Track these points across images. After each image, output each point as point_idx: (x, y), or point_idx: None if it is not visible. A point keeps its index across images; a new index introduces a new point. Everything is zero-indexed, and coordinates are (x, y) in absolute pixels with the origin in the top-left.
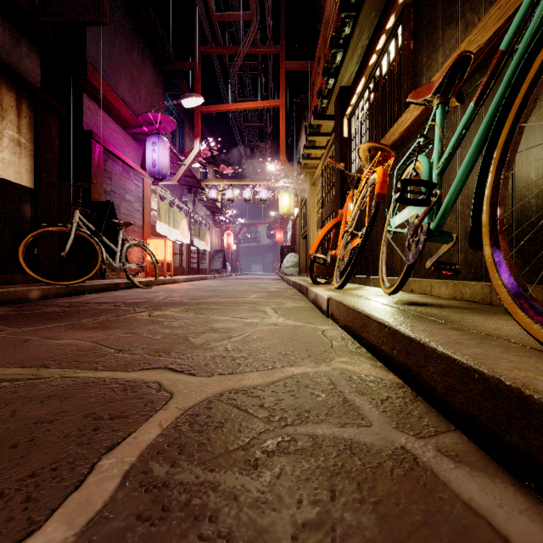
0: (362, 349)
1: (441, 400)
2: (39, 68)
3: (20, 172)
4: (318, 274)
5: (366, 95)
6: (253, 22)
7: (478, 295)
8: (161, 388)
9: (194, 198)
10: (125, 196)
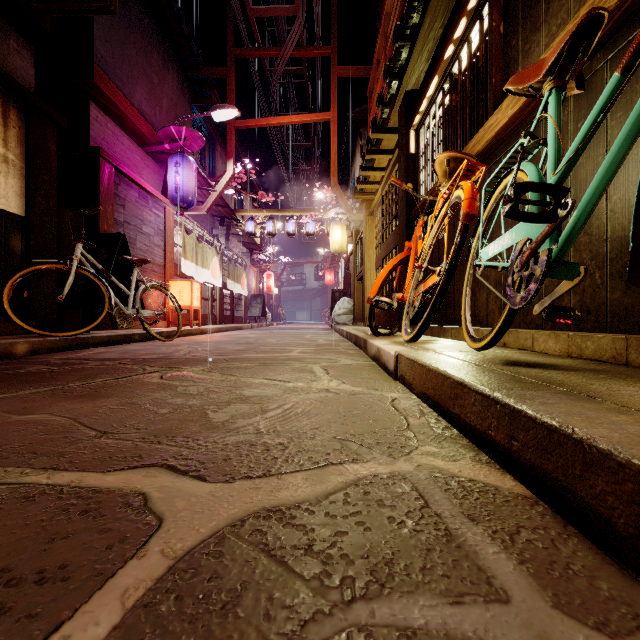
0: (453, 430)
1: (627, 546)
2: (33, 68)
3: (7, 196)
4: (377, 323)
5: (440, 99)
6: (298, 18)
7: (606, 352)
8: (146, 506)
9: (228, 231)
10: (142, 228)
